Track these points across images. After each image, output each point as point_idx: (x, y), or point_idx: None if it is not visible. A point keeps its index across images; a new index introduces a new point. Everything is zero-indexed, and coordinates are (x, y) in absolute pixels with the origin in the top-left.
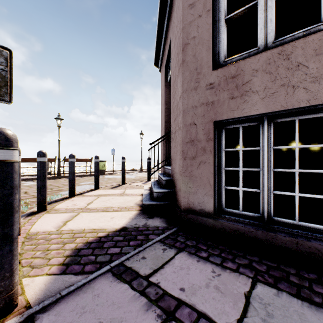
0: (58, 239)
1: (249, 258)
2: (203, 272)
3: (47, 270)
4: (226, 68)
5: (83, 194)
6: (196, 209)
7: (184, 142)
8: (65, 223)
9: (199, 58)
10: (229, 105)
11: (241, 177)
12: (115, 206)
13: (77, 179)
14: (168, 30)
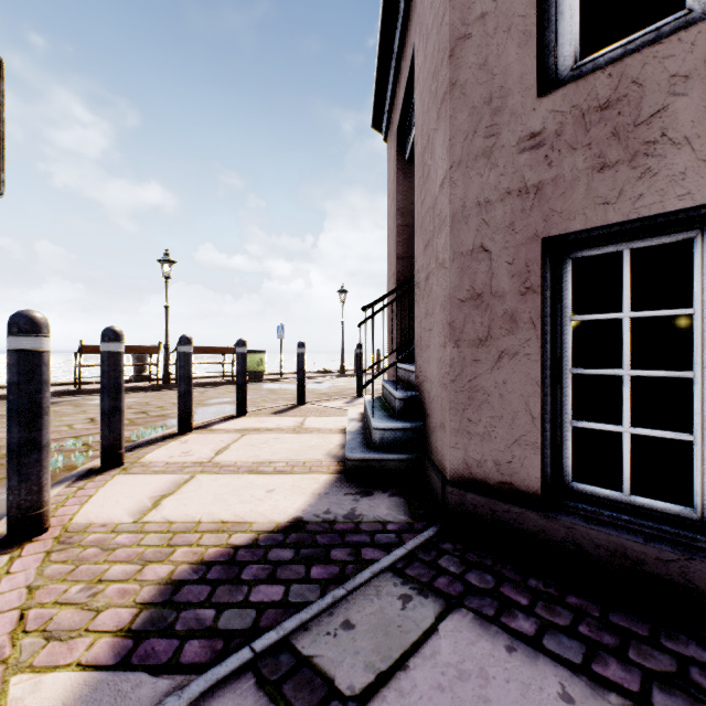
0: (133, 548)
1: (673, 650)
2: (534, 698)
3: (82, 651)
4: (581, 84)
5: (209, 426)
6: (489, 480)
7: (454, 299)
8: (158, 503)
9: (497, 70)
10: (591, 188)
11: (627, 397)
12: (280, 458)
13: (204, 392)
14: (407, 31)
